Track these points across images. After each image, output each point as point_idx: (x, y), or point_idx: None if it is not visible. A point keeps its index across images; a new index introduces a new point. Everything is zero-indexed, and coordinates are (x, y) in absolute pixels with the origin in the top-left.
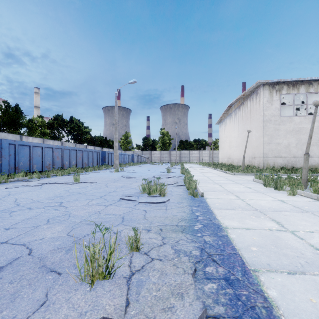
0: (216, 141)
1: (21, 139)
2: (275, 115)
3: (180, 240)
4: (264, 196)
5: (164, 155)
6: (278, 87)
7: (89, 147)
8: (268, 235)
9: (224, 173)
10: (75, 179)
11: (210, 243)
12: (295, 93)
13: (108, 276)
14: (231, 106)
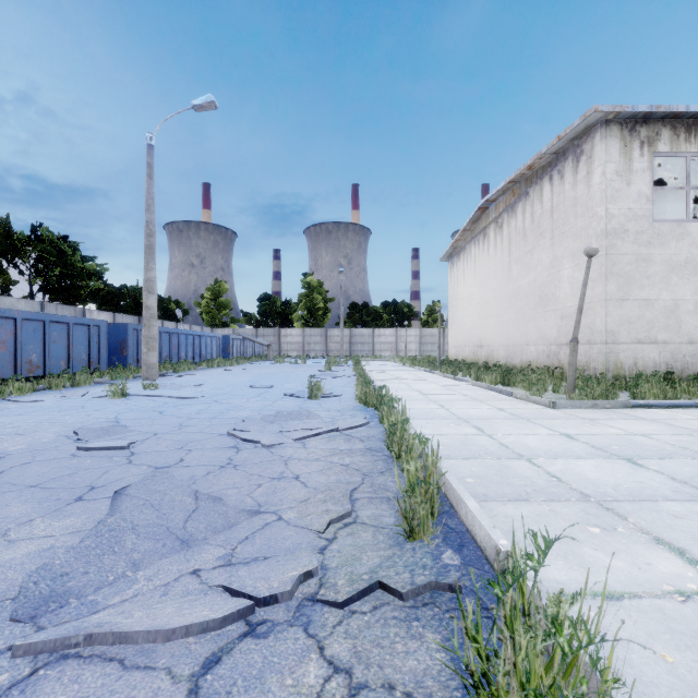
0: (434, 306)
1: None
2: (639, 216)
3: None
4: None
5: (313, 339)
6: (646, 133)
7: (97, 314)
8: None
9: (503, 395)
10: None
11: None
12: (693, 153)
13: None
14: (485, 210)
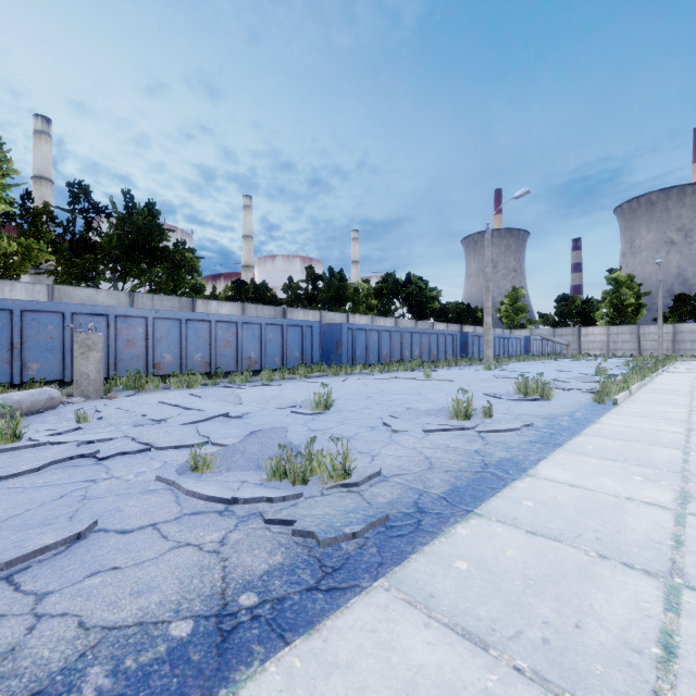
0: None
1: (348, 320)
2: None
3: (532, 420)
4: None
5: (619, 338)
6: None
7: (438, 325)
8: (646, 431)
9: None
10: (426, 374)
11: (561, 425)
12: None
13: (467, 419)
14: None
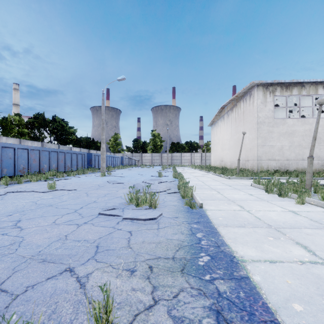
0: (208, 143)
1: None
2: (269, 117)
3: (180, 292)
4: (271, 205)
5: (155, 158)
6: (272, 89)
7: (75, 148)
8: (305, 272)
9: (218, 176)
10: (50, 186)
11: (227, 298)
12: (288, 95)
13: None
14: (223, 108)
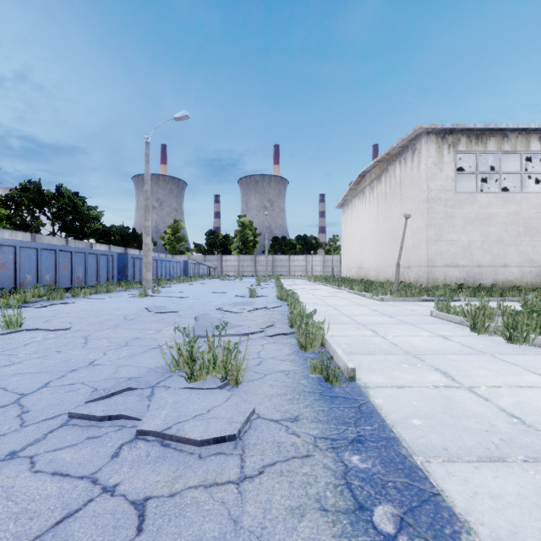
0: (334, 239)
1: None
2: (447, 189)
3: None
4: (510, 367)
5: (245, 263)
6: (452, 140)
7: (99, 246)
8: None
9: (360, 296)
10: (7, 321)
11: None
12: (480, 151)
13: None
14: (363, 176)
